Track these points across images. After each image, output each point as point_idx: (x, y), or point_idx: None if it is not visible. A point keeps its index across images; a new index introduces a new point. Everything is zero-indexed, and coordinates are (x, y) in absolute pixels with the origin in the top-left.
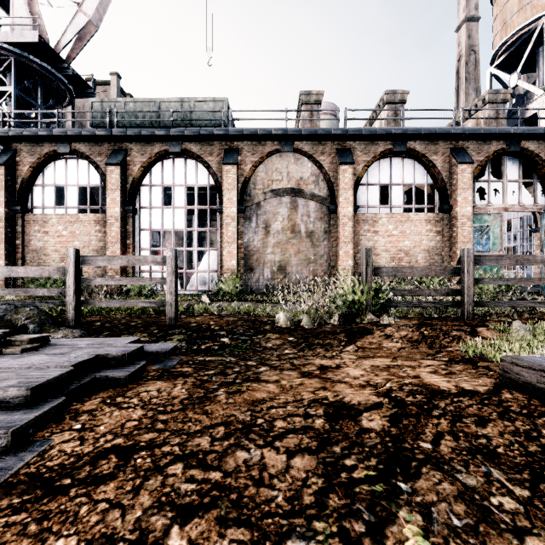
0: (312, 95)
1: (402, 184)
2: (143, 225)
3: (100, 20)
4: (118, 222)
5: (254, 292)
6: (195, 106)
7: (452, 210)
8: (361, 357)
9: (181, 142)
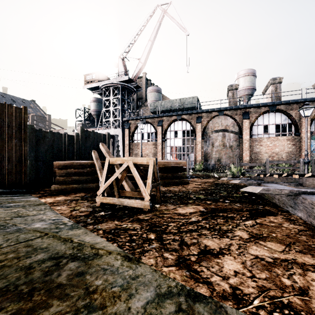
0: (233, 86)
1: (274, 124)
2: (167, 145)
3: (146, 63)
4: (161, 145)
5: (207, 169)
6: (185, 100)
7: (300, 135)
8: None
9: (181, 116)
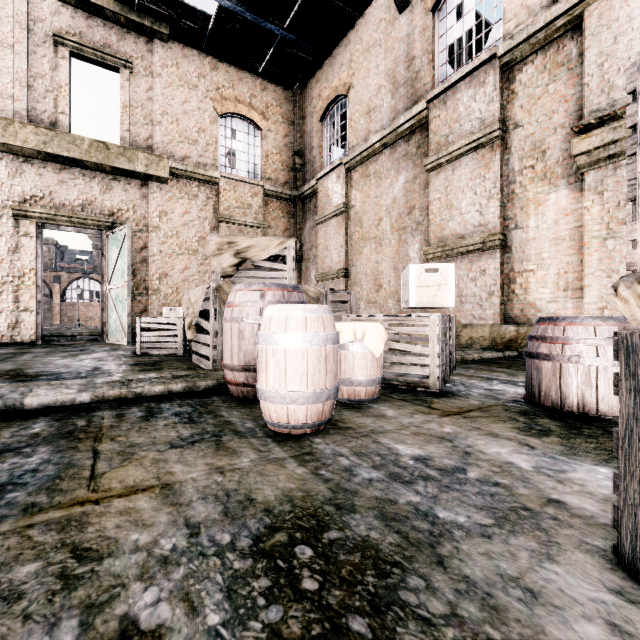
0: (50, 241)
1: (89, 290)
2: None
3: None
4: None
5: None
6: None
7: None
8: None
9: None
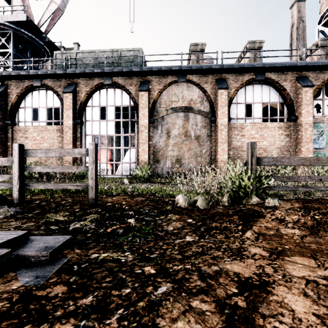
0: (198, 46)
1: (261, 102)
2: (87, 132)
3: (65, 7)
4: (71, 130)
5: (159, 176)
6: (121, 54)
7: (297, 120)
8: (272, 252)
9: (112, 77)
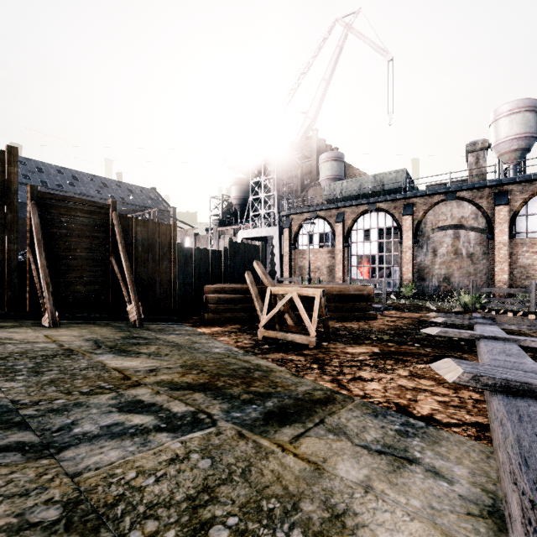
0: (478, 145)
1: None
2: (352, 252)
3: (317, 117)
4: (341, 253)
5: (424, 294)
6: (383, 177)
7: None
8: None
9: (376, 204)
